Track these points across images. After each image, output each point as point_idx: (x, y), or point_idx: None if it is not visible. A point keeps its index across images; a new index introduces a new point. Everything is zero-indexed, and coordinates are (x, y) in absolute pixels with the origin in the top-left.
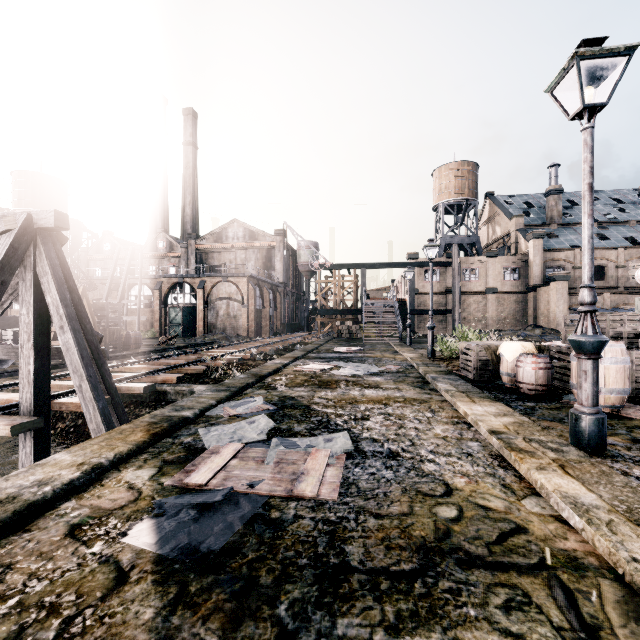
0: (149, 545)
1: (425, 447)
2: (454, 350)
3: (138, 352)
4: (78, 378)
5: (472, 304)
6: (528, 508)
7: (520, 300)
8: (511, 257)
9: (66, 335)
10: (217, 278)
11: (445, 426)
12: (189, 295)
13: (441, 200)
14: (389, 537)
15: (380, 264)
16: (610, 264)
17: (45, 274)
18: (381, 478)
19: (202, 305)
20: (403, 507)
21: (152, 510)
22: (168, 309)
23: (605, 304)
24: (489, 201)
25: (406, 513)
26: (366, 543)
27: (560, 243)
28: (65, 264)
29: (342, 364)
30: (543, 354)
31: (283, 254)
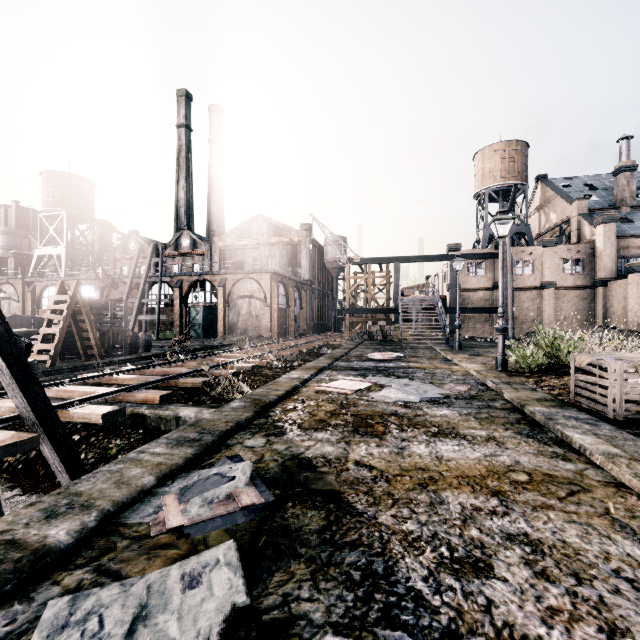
0: None
1: None
2: (538, 361)
3: (143, 356)
4: None
5: (525, 301)
6: None
7: (584, 296)
8: (573, 246)
9: None
10: (238, 275)
11: None
12: (210, 293)
13: (484, 186)
14: None
15: (416, 257)
16: None
17: None
18: None
19: (223, 304)
20: None
21: None
22: (189, 308)
23: None
24: (541, 185)
25: None
26: None
27: (636, 228)
28: None
29: (383, 380)
30: None
31: (309, 250)
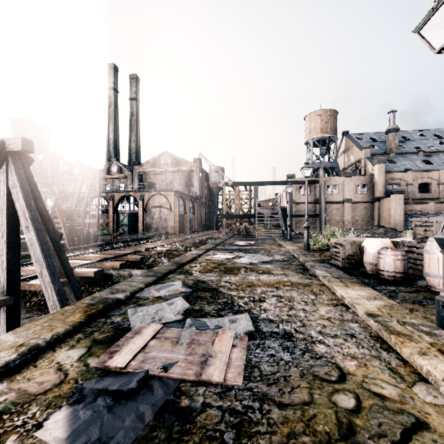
0: (60, 441)
1: (314, 328)
2: (324, 244)
3: (95, 245)
4: (39, 266)
5: (333, 210)
6: (421, 397)
7: (368, 208)
8: (361, 177)
9: (30, 233)
10: (152, 192)
11: (327, 308)
12: (133, 204)
13: (311, 137)
14: (294, 433)
15: (268, 182)
16: (433, 182)
17: (15, 186)
18: (280, 360)
19: (142, 211)
20: (303, 394)
21: (72, 395)
22: (118, 214)
23: (430, 210)
24: (345, 137)
25: (307, 402)
26: (272, 441)
27: (397, 167)
28: (32, 179)
29: (241, 254)
30: (399, 248)
31: (199, 175)
